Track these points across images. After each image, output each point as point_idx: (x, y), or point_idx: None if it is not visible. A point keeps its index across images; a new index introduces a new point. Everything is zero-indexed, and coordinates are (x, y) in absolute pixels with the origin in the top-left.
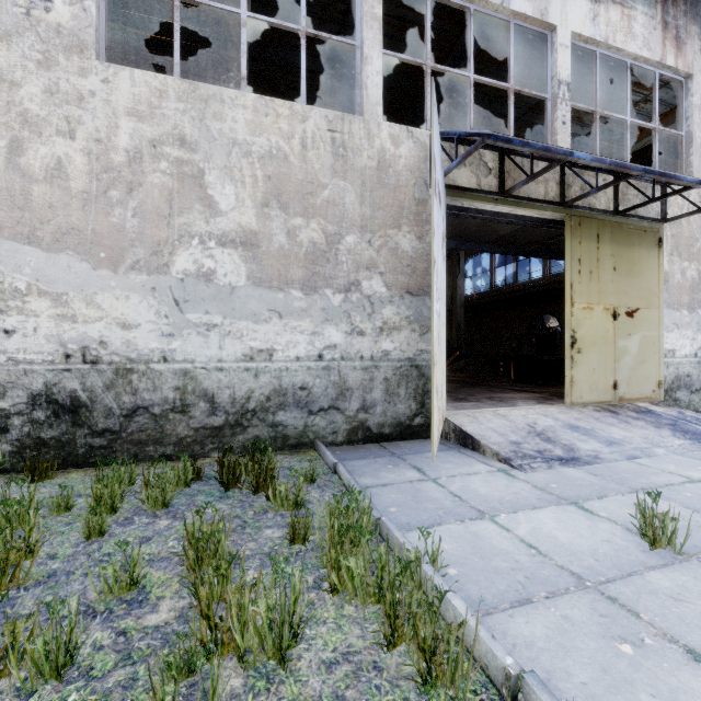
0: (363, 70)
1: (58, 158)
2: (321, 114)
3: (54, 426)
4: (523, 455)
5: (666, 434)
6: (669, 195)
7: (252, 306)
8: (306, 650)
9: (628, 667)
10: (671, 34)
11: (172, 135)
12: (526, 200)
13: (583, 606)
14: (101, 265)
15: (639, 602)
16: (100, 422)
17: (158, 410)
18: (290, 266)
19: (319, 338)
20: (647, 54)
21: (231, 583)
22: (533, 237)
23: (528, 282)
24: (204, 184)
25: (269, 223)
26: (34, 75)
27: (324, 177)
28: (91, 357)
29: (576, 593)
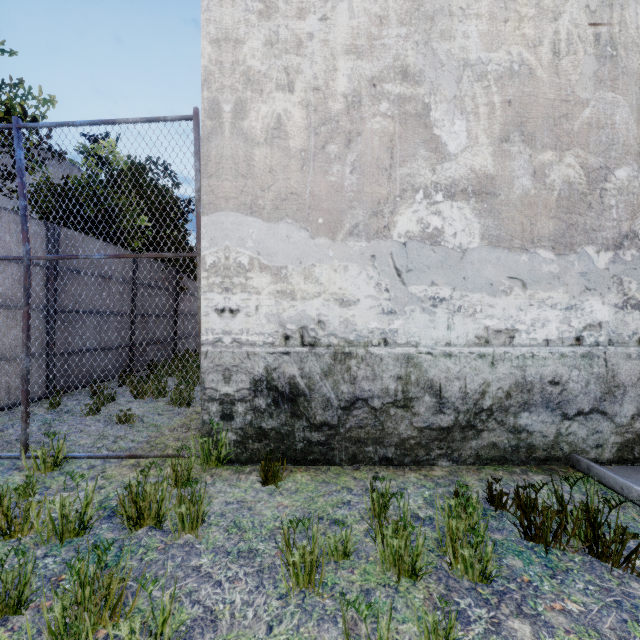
0: None
1: (277, 115)
2: (579, 4)
3: (273, 416)
4: None
5: None
6: None
7: (487, 273)
8: None
9: None
10: None
11: (393, 68)
12: None
13: None
14: (318, 233)
15: None
16: (317, 413)
17: (377, 403)
18: (537, 218)
19: (576, 315)
20: None
21: None
22: None
23: None
24: (429, 123)
25: (509, 163)
26: (255, 27)
27: (584, 91)
28: (309, 339)
29: None
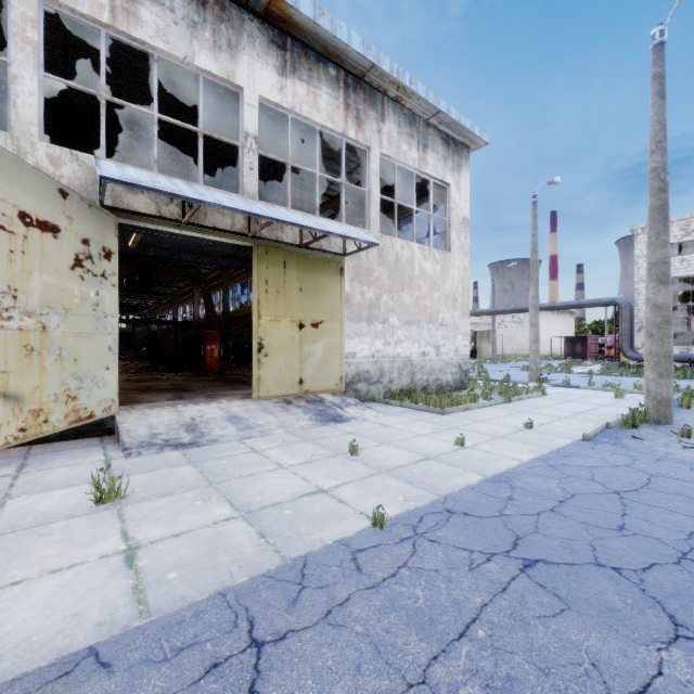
0: (11, 88)
1: None
2: None
3: None
4: (147, 444)
5: (305, 418)
6: (320, 238)
7: None
8: None
9: None
10: (353, 114)
11: None
12: (209, 229)
13: None
14: None
15: (4, 542)
16: None
17: None
18: None
19: None
20: (332, 125)
21: None
22: None
23: None
24: None
25: None
26: None
27: None
28: None
29: None
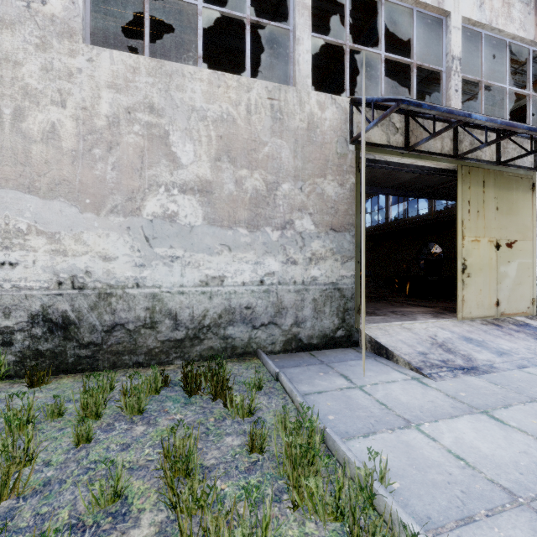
0: (295, 49)
1: (52, 123)
2: (262, 85)
3: (49, 340)
4: (430, 364)
5: None
6: None
7: (207, 241)
8: None
9: None
10: None
11: (143, 103)
12: (426, 154)
13: (523, 526)
14: (86, 209)
15: None
16: (85, 336)
17: (132, 326)
18: (238, 209)
19: (260, 267)
20: (523, 34)
21: (208, 509)
22: (428, 182)
23: (416, 217)
24: (169, 143)
25: (221, 174)
26: (33, 55)
27: (265, 137)
28: (78, 284)
29: (513, 510)
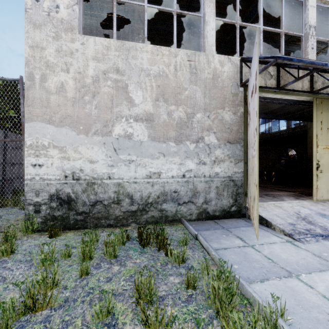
0: (205, 28)
1: (62, 82)
2: (184, 52)
3: (60, 210)
4: (298, 232)
5: None
6: None
7: (150, 150)
8: None
9: None
10: None
11: (113, 68)
12: (291, 91)
13: None
14: (80, 132)
15: None
16: (80, 208)
17: (106, 202)
18: (169, 130)
19: (183, 166)
20: None
21: None
22: (290, 110)
23: (278, 131)
24: (127, 91)
25: (159, 109)
26: (51, 43)
27: (186, 85)
28: (76, 177)
29: None
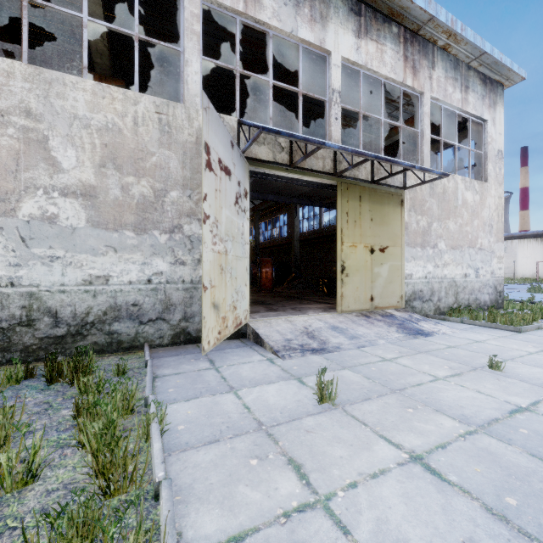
0: (184, 70)
1: None
2: (150, 100)
3: None
4: (289, 348)
5: (392, 330)
6: (399, 173)
7: (91, 242)
8: (39, 485)
9: (246, 472)
10: (410, 64)
11: (19, 107)
12: (309, 171)
13: (249, 440)
14: None
15: (285, 435)
16: None
17: (5, 324)
18: (124, 213)
19: (148, 267)
20: (394, 76)
21: None
22: (326, 194)
23: None
24: (48, 147)
25: (106, 180)
26: None
27: (153, 147)
28: None
29: (251, 433)
